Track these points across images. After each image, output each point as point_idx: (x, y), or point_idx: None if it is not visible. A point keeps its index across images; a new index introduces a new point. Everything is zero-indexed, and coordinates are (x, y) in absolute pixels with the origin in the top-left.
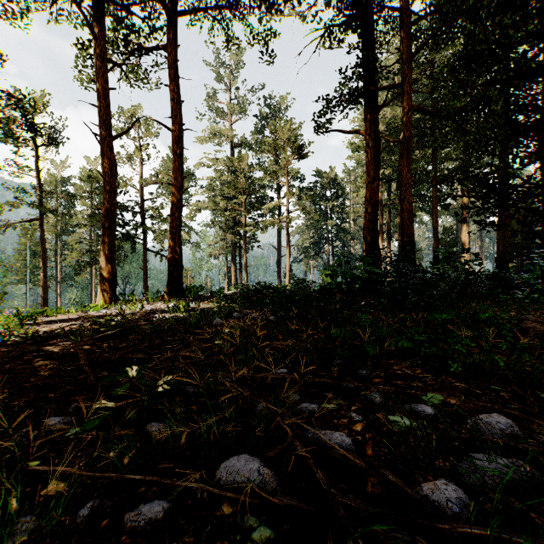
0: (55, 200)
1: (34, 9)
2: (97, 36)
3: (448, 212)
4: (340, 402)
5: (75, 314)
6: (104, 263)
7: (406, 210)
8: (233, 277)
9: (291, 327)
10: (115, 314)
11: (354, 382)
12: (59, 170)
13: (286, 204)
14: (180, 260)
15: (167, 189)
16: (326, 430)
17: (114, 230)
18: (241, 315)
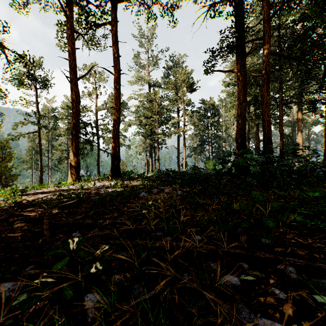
0: (48, 121)
1: (32, 3)
2: (68, 16)
3: (286, 125)
4: (256, 273)
5: (53, 188)
6: (72, 157)
7: (266, 120)
8: (150, 166)
9: (196, 200)
10: (77, 189)
11: (264, 253)
12: (50, 103)
13: (183, 120)
14: (119, 155)
15: (111, 113)
16: (262, 318)
17: (78, 136)
18: (158, 190)
